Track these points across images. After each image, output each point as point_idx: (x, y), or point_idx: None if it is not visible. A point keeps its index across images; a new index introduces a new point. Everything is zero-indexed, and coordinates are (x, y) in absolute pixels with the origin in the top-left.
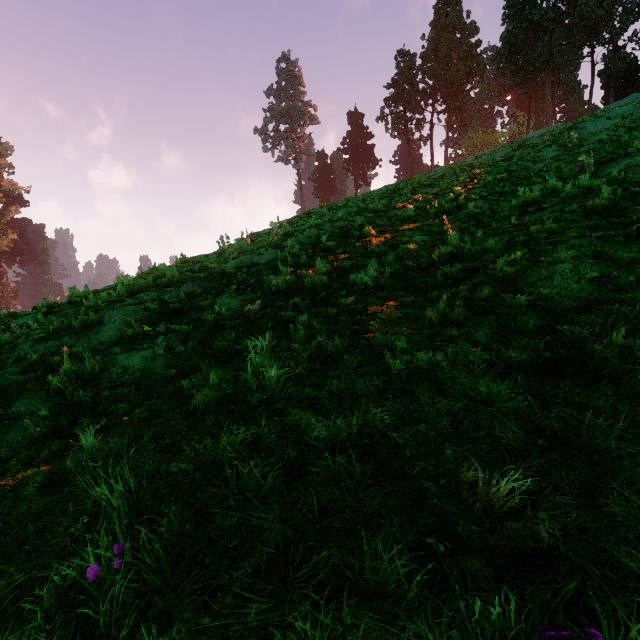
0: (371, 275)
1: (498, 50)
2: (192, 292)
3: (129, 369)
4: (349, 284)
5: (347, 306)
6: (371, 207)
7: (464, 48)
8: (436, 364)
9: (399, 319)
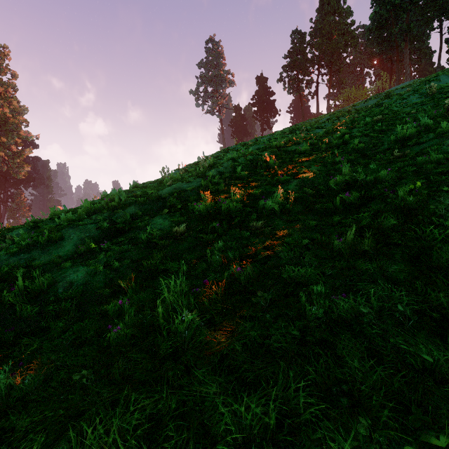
0: (278, 201)
1: (368, 26)
2: (134, 213)
3: (73, 283)
4: (259, 208)
5: (257, 228)
6: (275, 144)
7: (342, 27)
8: (358, 312)
9: (307, 246)
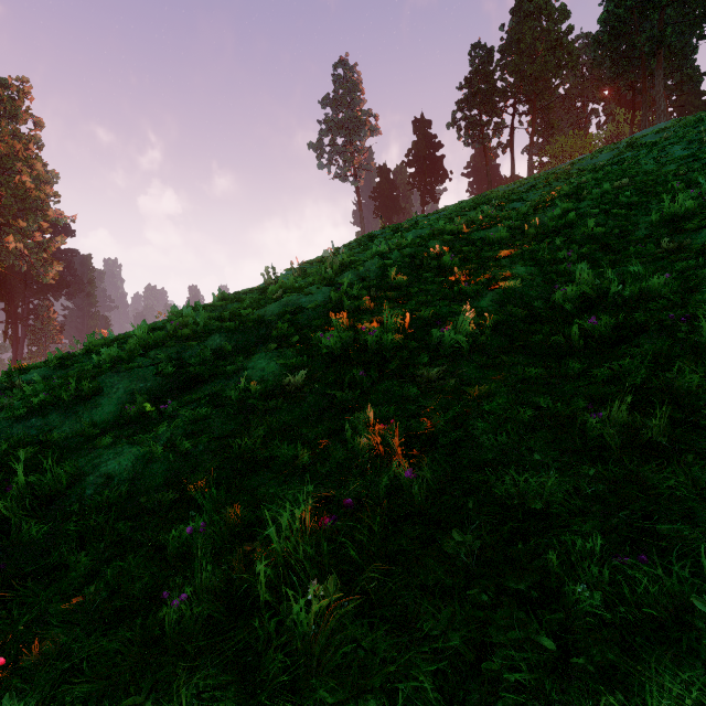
0: (464, 330)
1: (595, 35)
2: (219, 348)
3: (113, 478)
4: (432, 343)
5: (431, 380)
6: (449, 228)
7: (552, 36)
8: (682, 603)
9: (532, 425)
